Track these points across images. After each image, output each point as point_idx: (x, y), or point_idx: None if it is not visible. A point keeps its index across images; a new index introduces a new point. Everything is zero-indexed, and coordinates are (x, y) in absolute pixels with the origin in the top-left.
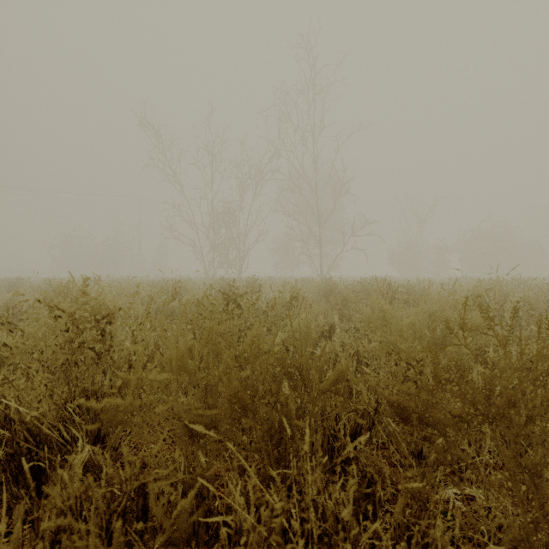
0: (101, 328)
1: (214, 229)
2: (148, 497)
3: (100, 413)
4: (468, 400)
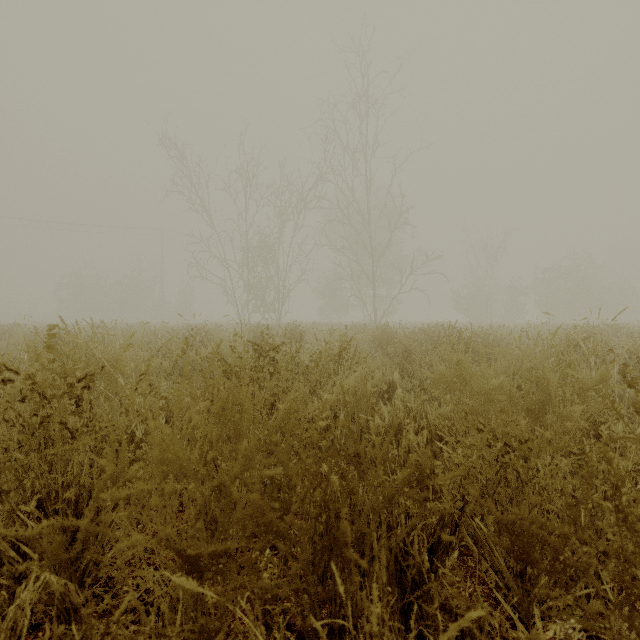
0: (76, 394)
1: (248, 266)
2: None
3: (36, 543)
4: None
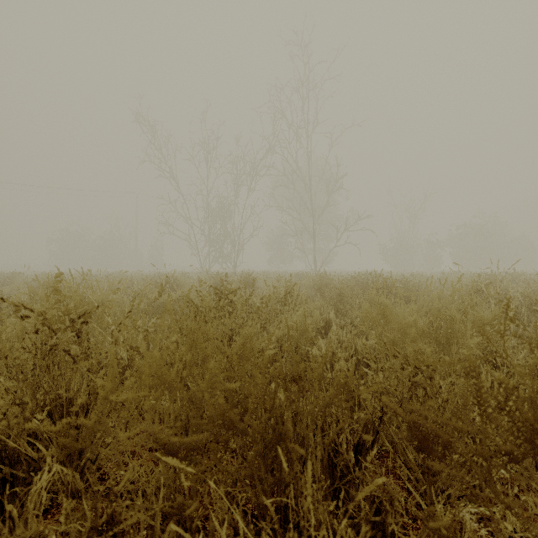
0: (76, 328)
1: (209, 224)
2: (119, 533)
3: (57, 436)
4: (523, 434)
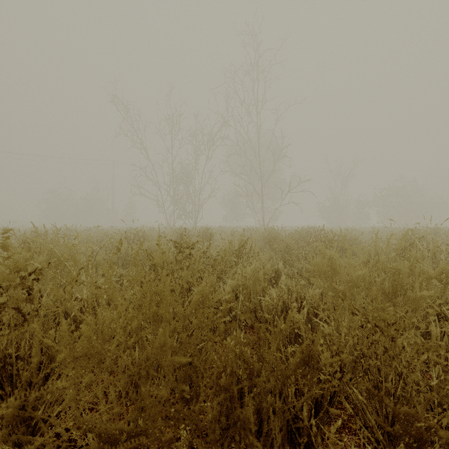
0: (27, 285)
1: (173, 187)
2: None
3: None
4: None
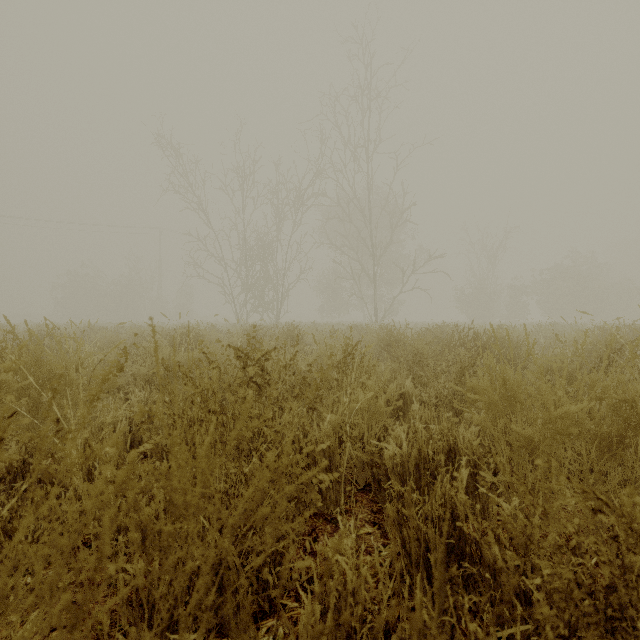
0: None
1: (246, 265)
2: None
3: None
4: None
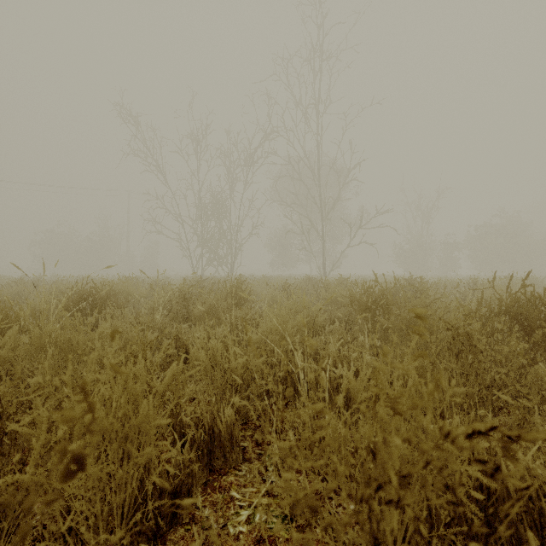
0: None
1: (202, 222)
2: None
3: None
4: None
